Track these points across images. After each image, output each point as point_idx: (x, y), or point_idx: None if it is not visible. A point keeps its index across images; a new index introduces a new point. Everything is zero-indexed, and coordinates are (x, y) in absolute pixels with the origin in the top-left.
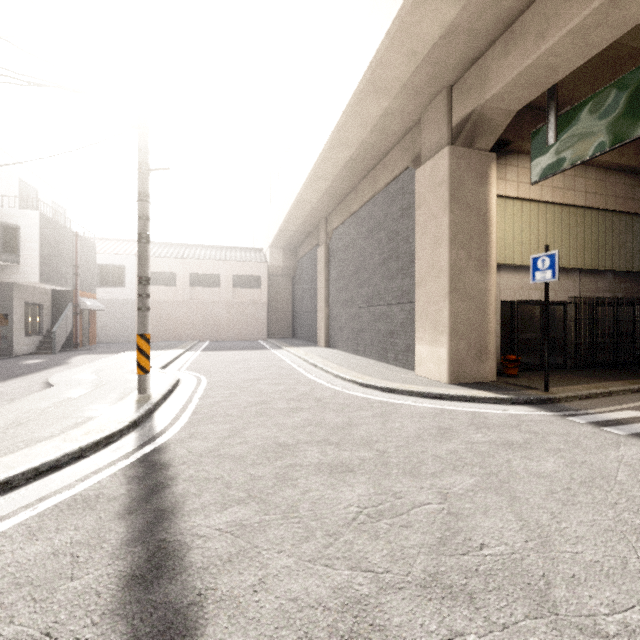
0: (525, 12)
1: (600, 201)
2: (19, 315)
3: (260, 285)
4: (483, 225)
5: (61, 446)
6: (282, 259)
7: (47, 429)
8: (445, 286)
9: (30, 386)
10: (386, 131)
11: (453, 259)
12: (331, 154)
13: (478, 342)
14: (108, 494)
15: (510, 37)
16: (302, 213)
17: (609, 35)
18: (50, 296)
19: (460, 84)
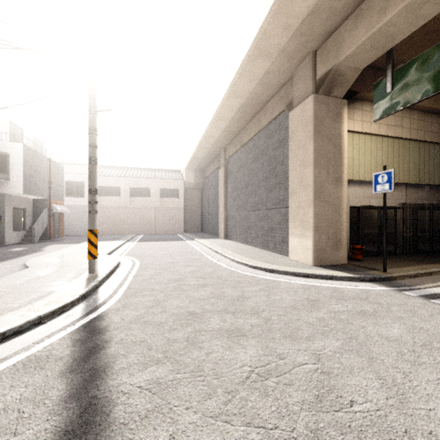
0: None
1: (420, 135)
2: (9, 216)
3: (179, 195)
4: (338, 151)
5: (25, 315)
6: (194, 177)
7: (18, 301)
8: (311, 195)
9: (12, 267)
10: (268, 85)
11: (316, 176)
12: (228, 102)
13: (334, 236)
14: (56, 355)
15: (359, 13)
16: (208, 145)
17: (434, 9)
18: (31, 203)
19: (321, 49)
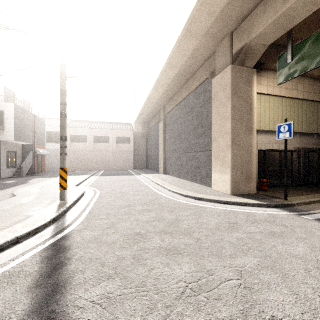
0: None
1: (311, 96)
2: (4, 157)
3: (130, 142)
4: (249, 108)
5: (6, 235)
6: (141, 129)
7: (2, 224)
8: (229, 142)
9: (4, 196)
10: (196, 59)
11: (233, 127)
12: (166, 72)
13: (247, 172)
14: (26, 271)
15: (267, 2)
16: (151, 104)
17: None
18: (21, 147)
19: (237, 31)
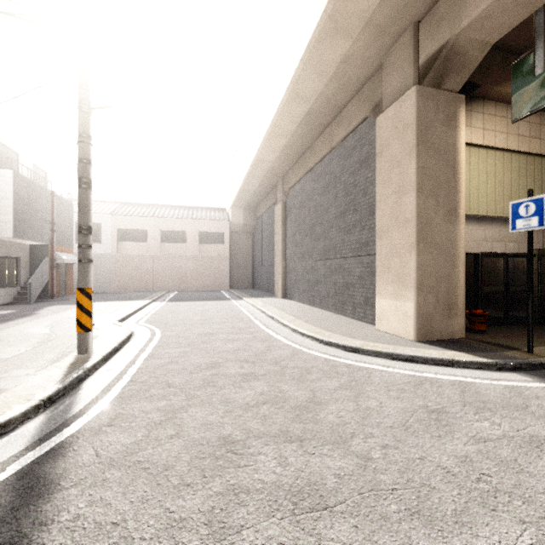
0: None
1: None
2: None
3: (223, 241)
4: (452, 171)
5: None
6: (243, 217)
7: None
8: (412, 236)
9: None
10: (344, 81)
11: (420, 207)
12: (288, 108)
13: (446, 296)
14: None
15: None
16: (261, 173)
17: None
18: (28, 250)
19: (429, 18)
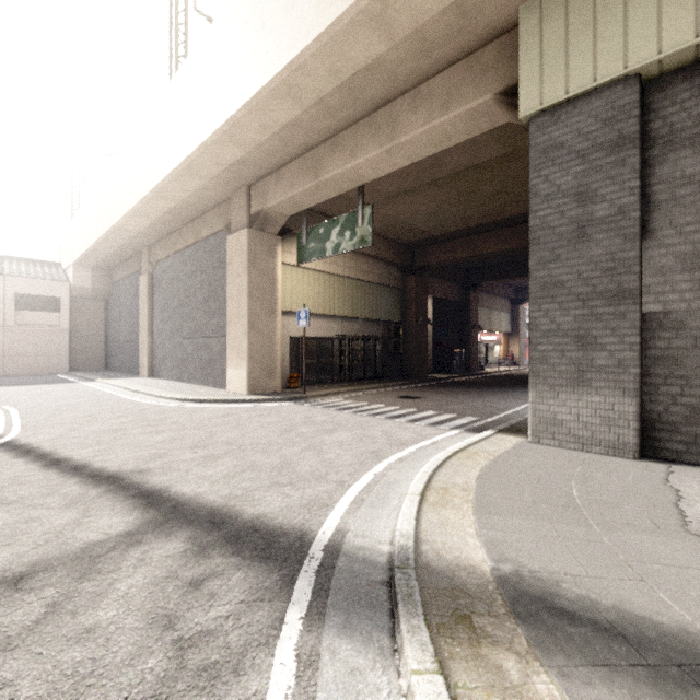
0: (285, 167)
1: (353, 273)
2: None
3: (59, 308)
4: (272, 285)
5: None
6: (92, 280)
7: None
8: (245, 326)
9: None
10: (205, 198)
11: (251, 308)
12: (154, 202)
13: (269, 365)
14: None
15: (279, 176)
16: (121, 239)
17: (323, 198)
18: None
19: (255, 188)
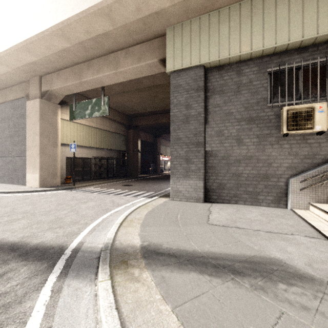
0: (62, 70)
1: (101, 127)
2: None
3: None
4: (55, 130)
5: None
6: None
7: None
8: (38, 151)
9: None
10: (11, 78)
11: (41, 141)
12: None
13: (53, 172)
14: None
15: (58, 74)
16: None
17: (83, 89)
18: None
19: (44, 78)
